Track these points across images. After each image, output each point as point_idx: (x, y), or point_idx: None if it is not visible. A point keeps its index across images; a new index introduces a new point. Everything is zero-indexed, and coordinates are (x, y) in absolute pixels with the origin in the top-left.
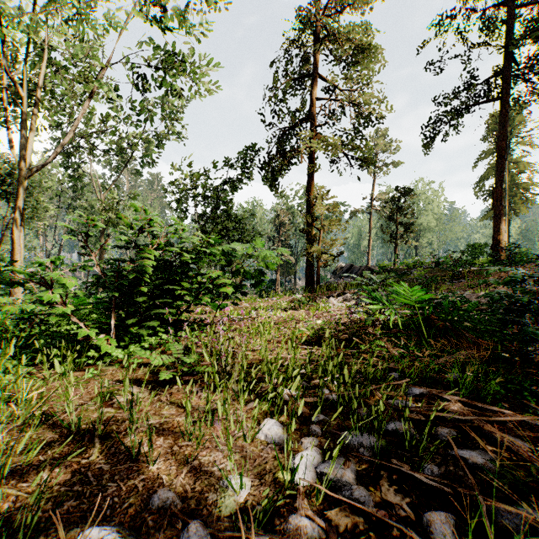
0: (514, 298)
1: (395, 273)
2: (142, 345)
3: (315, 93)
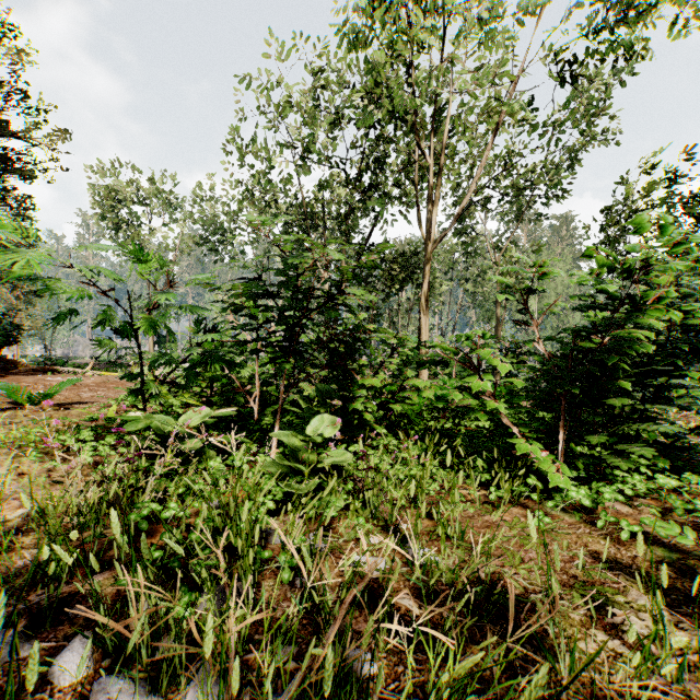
0: None
1: None
2: (611, 485)
3: None
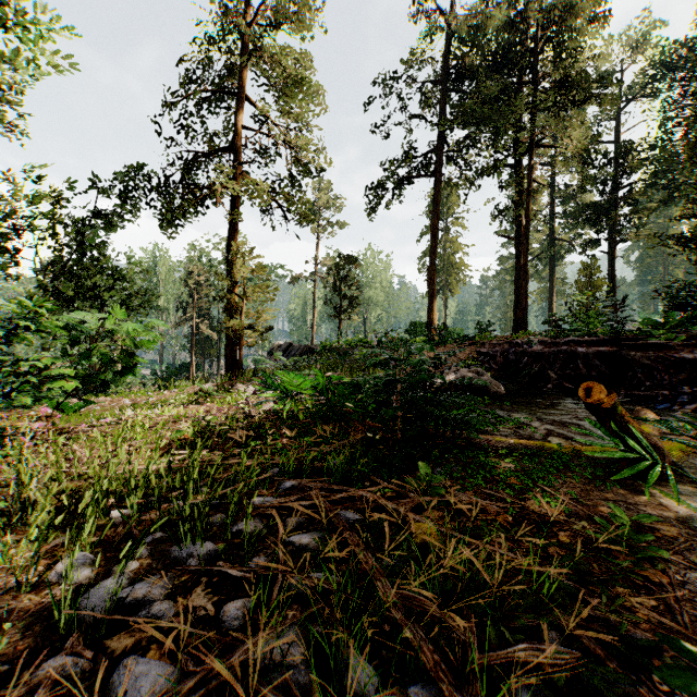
0: (375, 380)
1: (337, 353)
2: None
3: (238, 119)
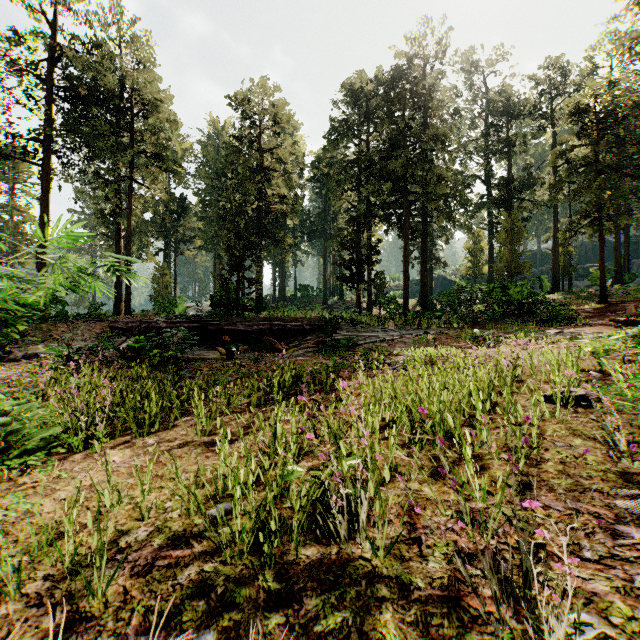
0: (175, 339)
1: None
2: None
3: None
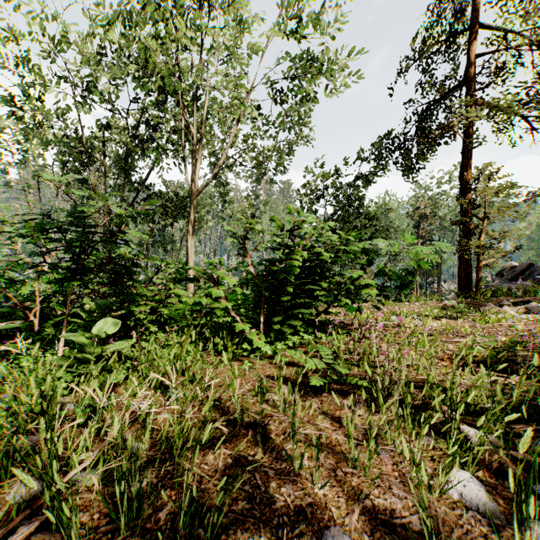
0: None
1: None
2: (286, 343)
3: (473, 50)
